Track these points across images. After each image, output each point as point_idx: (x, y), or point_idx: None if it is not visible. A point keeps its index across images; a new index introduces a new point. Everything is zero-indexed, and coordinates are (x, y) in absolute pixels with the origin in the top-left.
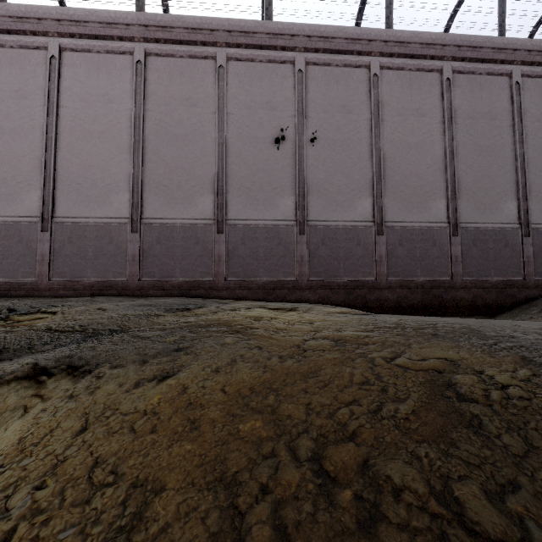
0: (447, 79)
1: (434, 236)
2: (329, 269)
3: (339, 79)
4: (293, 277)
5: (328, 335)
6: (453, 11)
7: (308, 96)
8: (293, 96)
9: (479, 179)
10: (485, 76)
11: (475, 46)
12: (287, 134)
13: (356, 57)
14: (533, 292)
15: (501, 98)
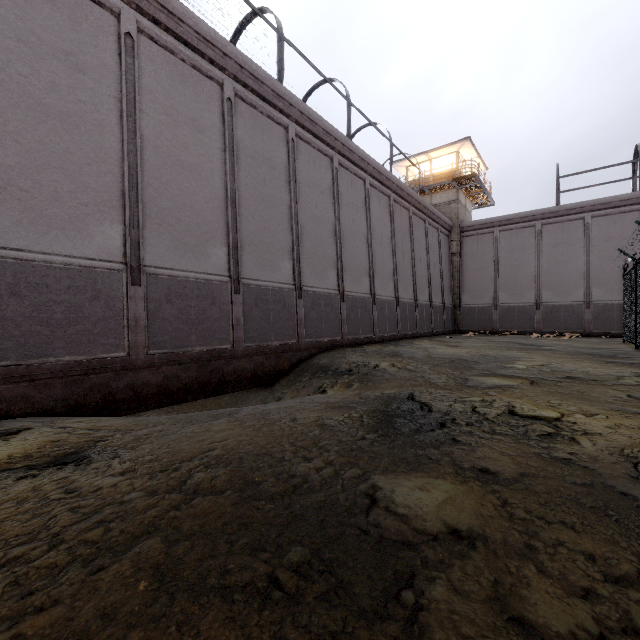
0: (229, 99)
1: (214, 292)
2: (28, 343)
3: None
4: None
5: None
6: (237, 29)
7: None
8: None
9: (261, 230)
10: (267, 118)
11: (257, 77)
12: None
13: None
14: (304, 354)
15: (280, 149)
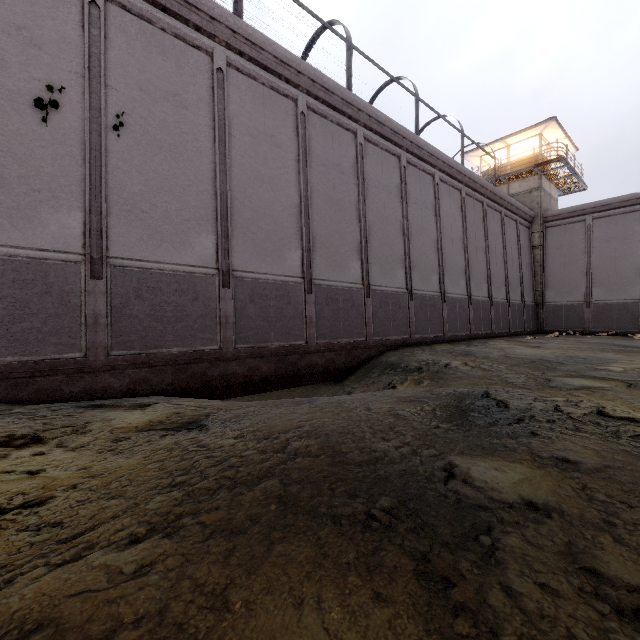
0: (302, 113)
1: (290, 293)
2: (147, 336)
3: (166, 50)
4: (78, 352)
5: (11, 610)
6: (308, 45)
7: (112, 53)
8: (80, 41)
9: (331, 233)
10: (336, 126)
11: (328, 88)
12: (67, 101)
13: (194, 32)
14: (372, 352)
15: (349, 154)
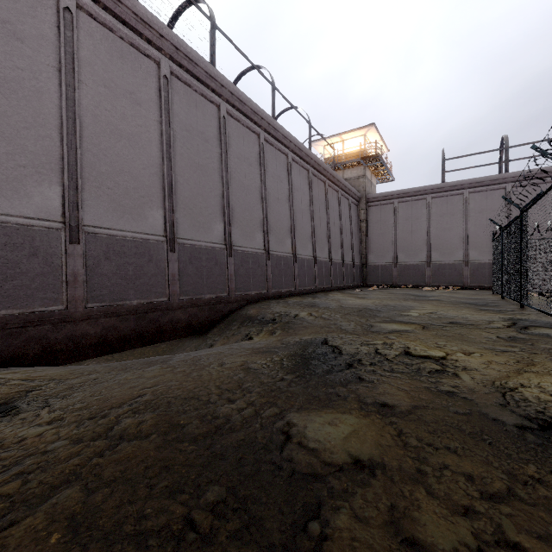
0: (165, 76)
1: (151, 251)
2: None
3: None
4: None
5: None
6: (174, 15)
7: None
8: None
9: (195, 196)
10: (200, 96)
11: (192, 59)
12: None
13: None
14: (234, 306)
15: (213, 125)
